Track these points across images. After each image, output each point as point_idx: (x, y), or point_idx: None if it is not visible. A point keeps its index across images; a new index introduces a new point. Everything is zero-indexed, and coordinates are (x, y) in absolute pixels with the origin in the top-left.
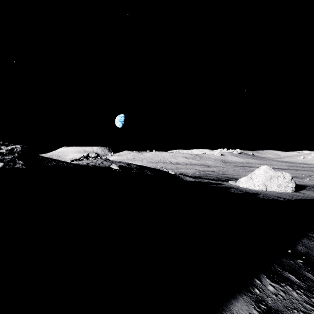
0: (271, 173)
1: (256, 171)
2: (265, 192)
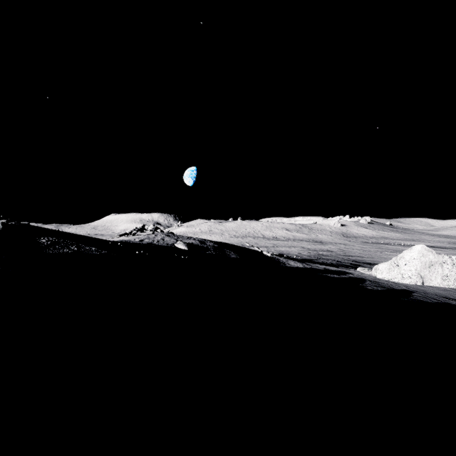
0: (430, 258)
1: (406, 254)
2: (421, 287)
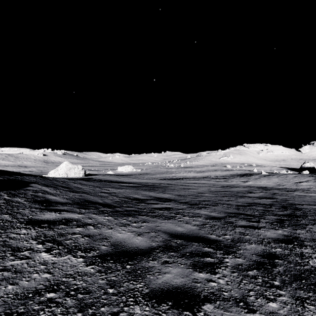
0: (70, 166)
1: (61, 165)
2: (65, 177)
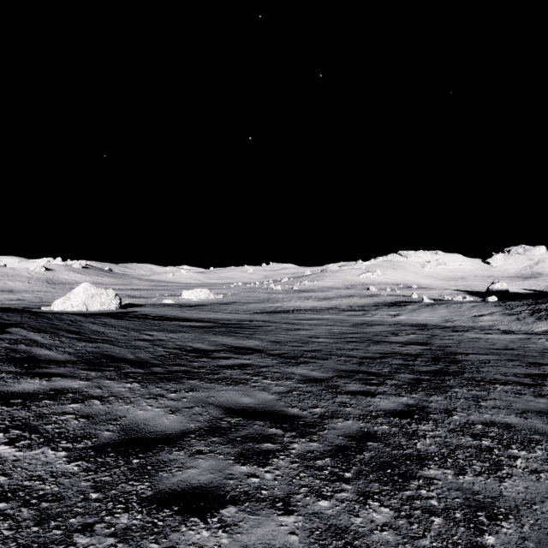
0: (93, 291)
1: (76, 290)
2: (83, 311)
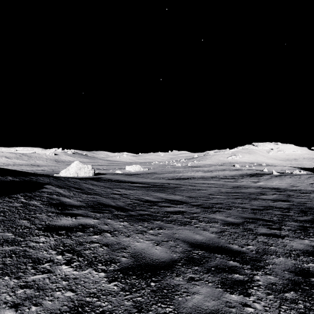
0: (80, 166)
1: (72, 165)
2: (76, 177)
